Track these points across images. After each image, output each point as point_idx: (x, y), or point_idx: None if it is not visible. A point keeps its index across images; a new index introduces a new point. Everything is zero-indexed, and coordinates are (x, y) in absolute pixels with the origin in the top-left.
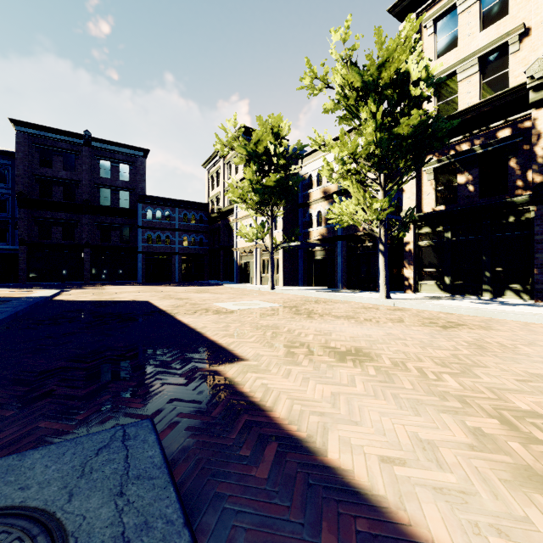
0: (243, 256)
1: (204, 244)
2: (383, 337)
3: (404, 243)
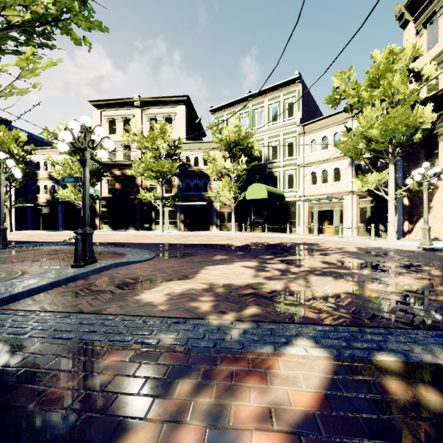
0: None
1: None
2: None
3: (95, 208)
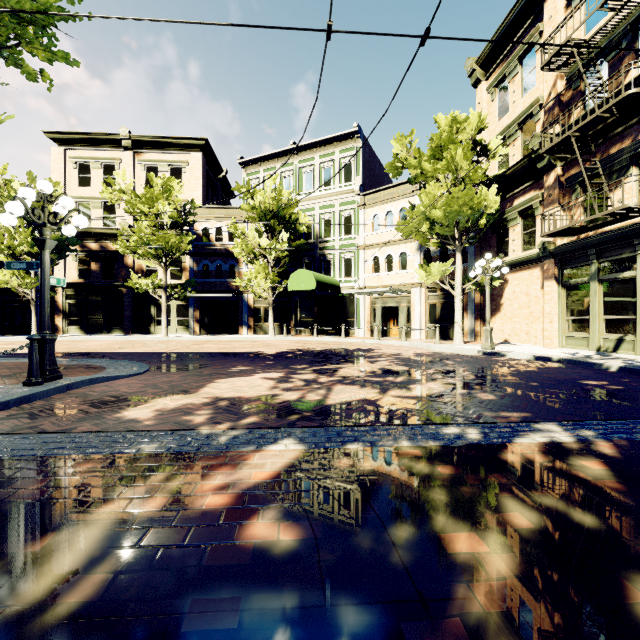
0: None
1: None
2: None
3: (55, 301)
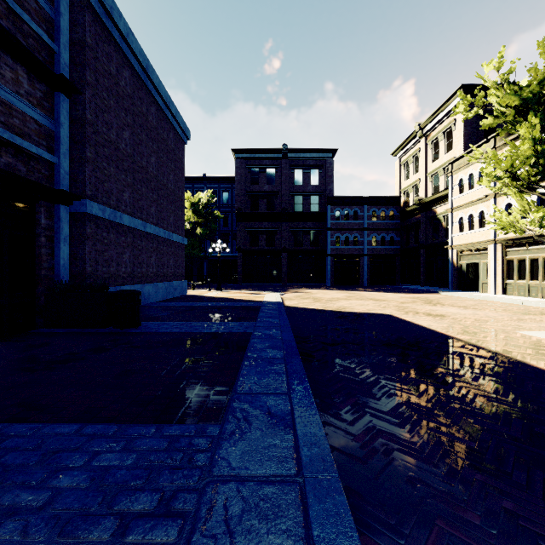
0: (463, 255)
1: (395, 243)
2: None
3: None
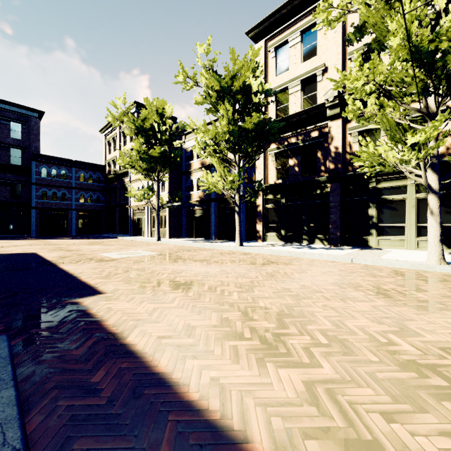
0: (136, 213)
1: (102, 202)
2: (217, 272)
3: (256, 206)
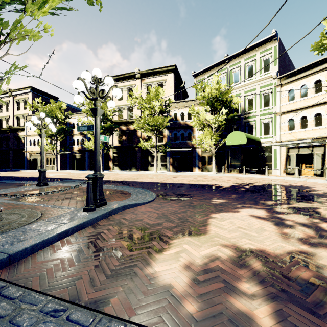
0: (31, 155)
1: None
2: None
3: (109, 154)
